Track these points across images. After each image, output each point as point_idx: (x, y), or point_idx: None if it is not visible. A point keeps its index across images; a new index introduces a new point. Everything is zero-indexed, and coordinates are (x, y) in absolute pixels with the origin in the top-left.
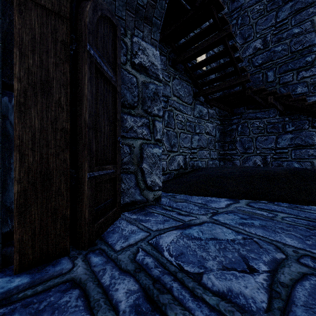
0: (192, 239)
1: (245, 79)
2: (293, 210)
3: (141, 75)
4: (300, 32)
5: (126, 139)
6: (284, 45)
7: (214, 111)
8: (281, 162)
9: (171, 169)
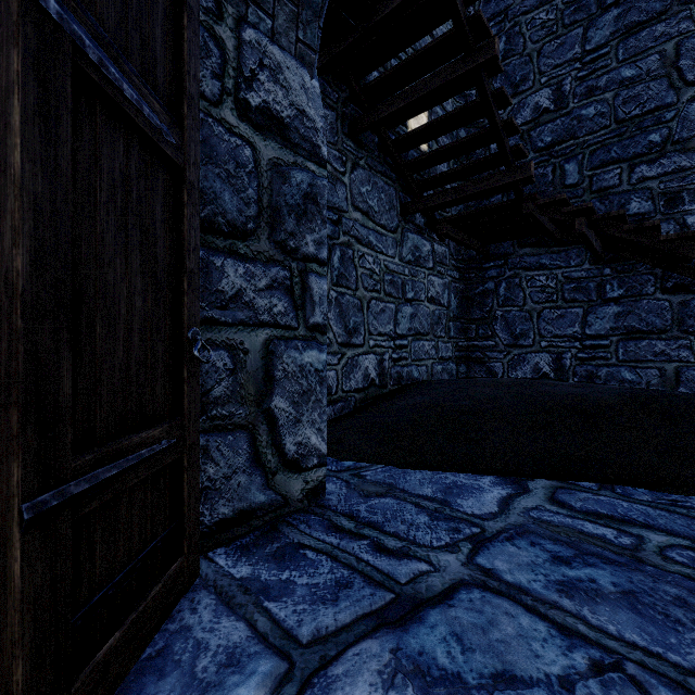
0: (436, 685)
1: (524, 176)
2: (673, 517)
3: (269, 143)
4: (636, 76)
5: (222, 330)
6: (602, 105)
7: (445, 248)
8: (595, 367)
9: (348, 389)
